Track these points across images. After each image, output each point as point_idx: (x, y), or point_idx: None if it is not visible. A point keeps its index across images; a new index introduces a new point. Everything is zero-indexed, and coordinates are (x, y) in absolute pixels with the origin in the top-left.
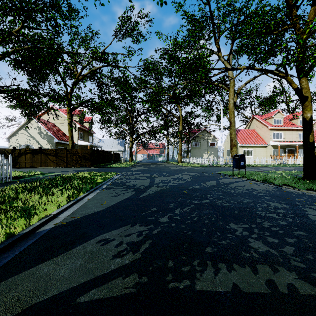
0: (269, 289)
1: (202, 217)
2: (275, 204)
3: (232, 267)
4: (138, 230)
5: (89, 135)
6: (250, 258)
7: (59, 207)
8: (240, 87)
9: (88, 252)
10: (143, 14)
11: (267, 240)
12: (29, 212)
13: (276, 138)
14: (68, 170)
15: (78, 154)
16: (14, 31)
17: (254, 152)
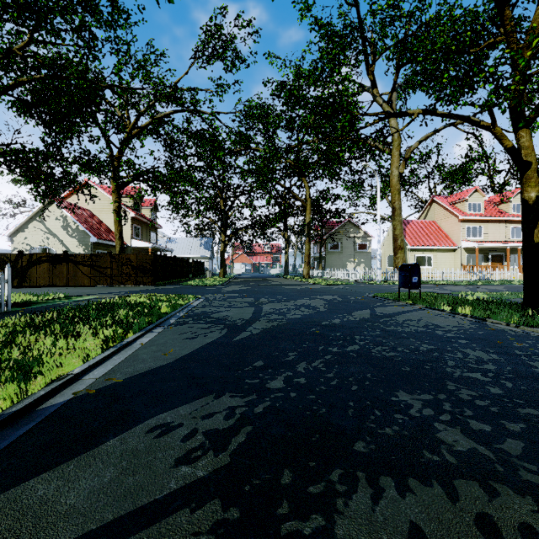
0: (483, 536)
1: (346, 379)
2: (478, 354)
3: (406, 486)
4: (227, 405)
5: (150, 230)
6: (440, 465)
7: (86, 360)
8: (410, 148)
9: (128, 451)
10: (243, 20)
11: (469, 426)
12: (29, 370)
13: (472, 235)
14: (114, 290)
15: (131, 264)
16: (16, 48)
17: (433, 260)
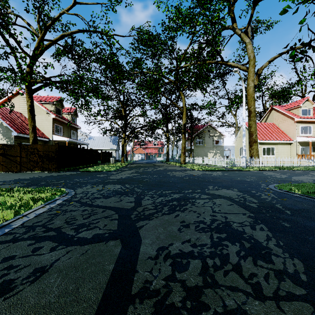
0: None
1: None
2: None
3: None
4: None
5: (71, 129)
6: None
7: None
8: (262, 66)
9: None
10: None
11: None
12: None
13: (304, 132)
14: (2, 178)
15: (38, 153)
16: None
17: (275, 151)
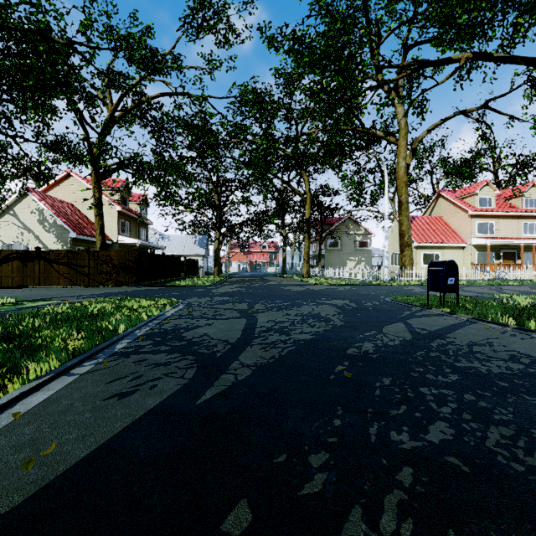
0: None
1: None
2: None
3: None
4: None
5: (140, 226)
6: None
7: None
8: (418, 138)
9: None
10: None
11: None
12: None
13: (483, 231)
14: (86, 292)
15: (111, 262)
16: None
17: (441, 258)
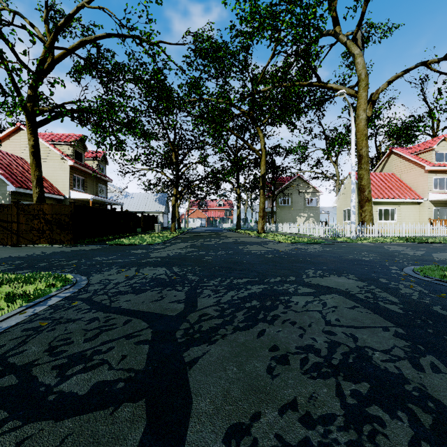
0: None
1: None
2: None
3: None
4: None
5: (98, 182)
6: None
7: None
8: (378, 89)
9: None
10: None
11: None
12: None
13: (440, 187)
14: None
15: (44, 217)
16: None
17: (397, 214)
